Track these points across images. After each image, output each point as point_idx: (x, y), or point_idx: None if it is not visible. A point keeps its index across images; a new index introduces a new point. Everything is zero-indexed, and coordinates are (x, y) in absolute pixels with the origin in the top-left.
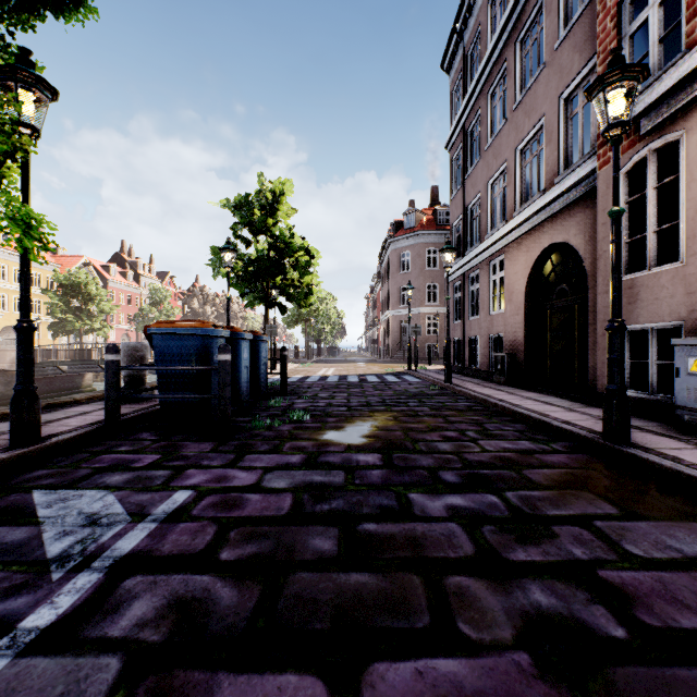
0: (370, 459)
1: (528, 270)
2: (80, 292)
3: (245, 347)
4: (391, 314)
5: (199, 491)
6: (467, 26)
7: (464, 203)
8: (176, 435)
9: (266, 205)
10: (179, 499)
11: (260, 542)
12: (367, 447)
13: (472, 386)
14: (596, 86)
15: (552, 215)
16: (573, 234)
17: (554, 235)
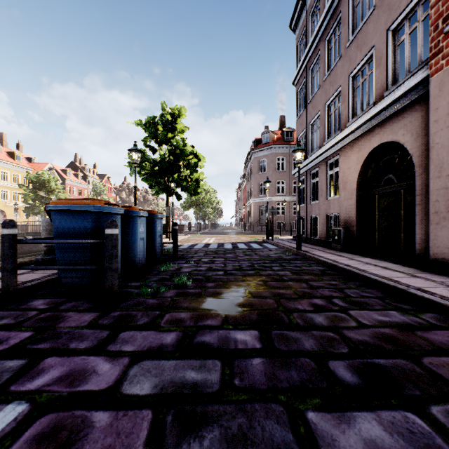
0: (248, 338)
1: (360, 165)
2: (44, 186)
3: (141, 223)
4: (253, 201)
5: (36, 405)
6: None
7: (307, 120)
8: (67, 303)
9: (167, 124)
10: None
11: None
12: (244, 319)
13: (317, 252)
14: None
15: (382, 121)
16: (401, 134)
17: (383, 137)
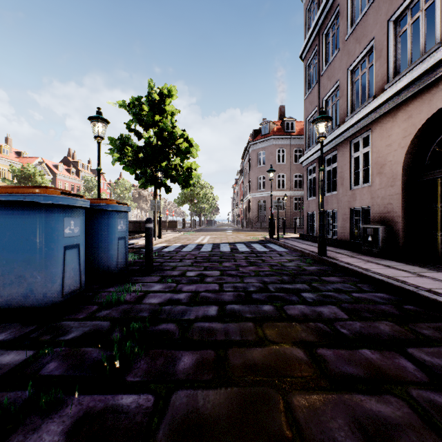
0: None
1: (410, 138)
2: (30, 180)
3: (70, 218)
4: (251, 196)
5: None
6: None
7: (319, 96)
8: None
9: (154, 104)
10: None
11: None
12: None
13: (350, 259)
14: None
15: None
16: None
17: None
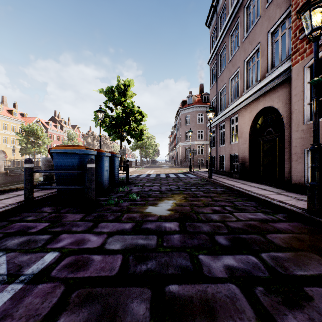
0: (172, 226)
1: (251, 121)
2: (34, 134)
3: (106, 160)
4: (181, 144)
5: (63, 253)
6: (219, 3)
7: (217, 90)
8: (64, 209)
9: (121, 91)
10: (47, 260)
11: (92, 306)
12: (170, 217)
13: (222, 179)
14: (304, 7)
15: (264, 92)
16: (276, 102)
17: (265, 103)
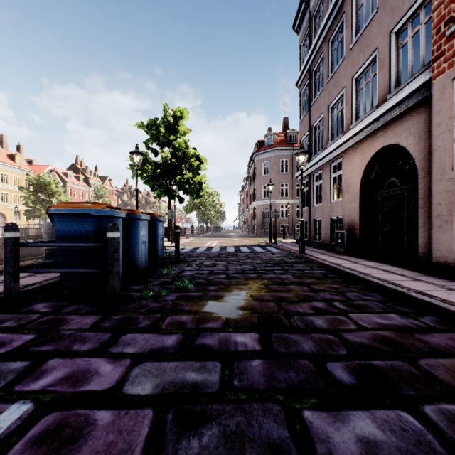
0: (249, 340)
1: (363, 168)
2: (45, 189)
3: (143, 226)
4: (256, 204)
5: (40, 404)
6: None
7: (310, 123)
8: (69, 306)
9: (169, 126)
10: (3, 423)
11: None
12: (244, 322)
13: (320, 255)
14: None
15: (385, 123)
16: (404, 137)
17: (386, 139)
